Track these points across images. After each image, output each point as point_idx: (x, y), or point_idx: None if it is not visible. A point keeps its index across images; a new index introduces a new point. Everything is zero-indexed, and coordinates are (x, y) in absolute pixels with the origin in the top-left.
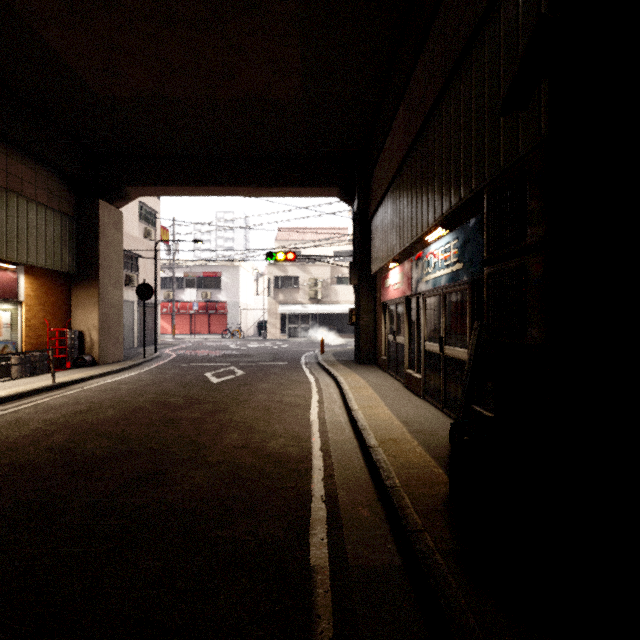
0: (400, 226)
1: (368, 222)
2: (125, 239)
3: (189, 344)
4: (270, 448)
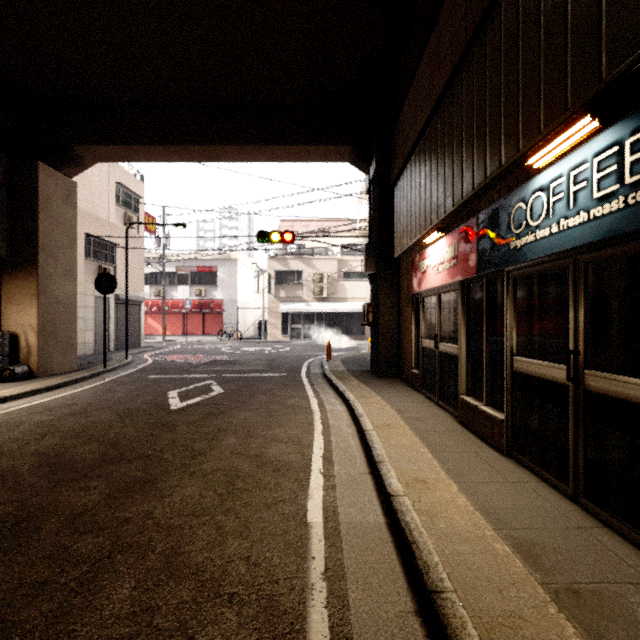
0: (454, 168)
1: (390, 189)
2: (98, 224)
3: (177, 347)
4: None
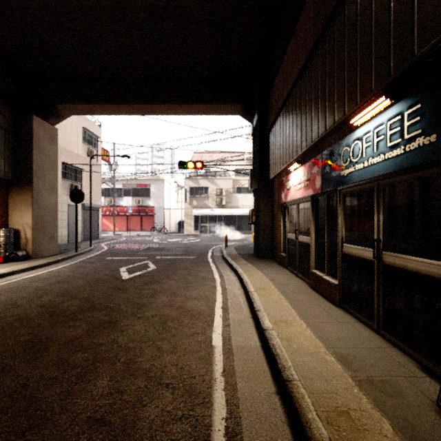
0: (307, 123)
1: (267, 133)
2: (70, 156)
3: (123, 239)
4: (144, 425)
